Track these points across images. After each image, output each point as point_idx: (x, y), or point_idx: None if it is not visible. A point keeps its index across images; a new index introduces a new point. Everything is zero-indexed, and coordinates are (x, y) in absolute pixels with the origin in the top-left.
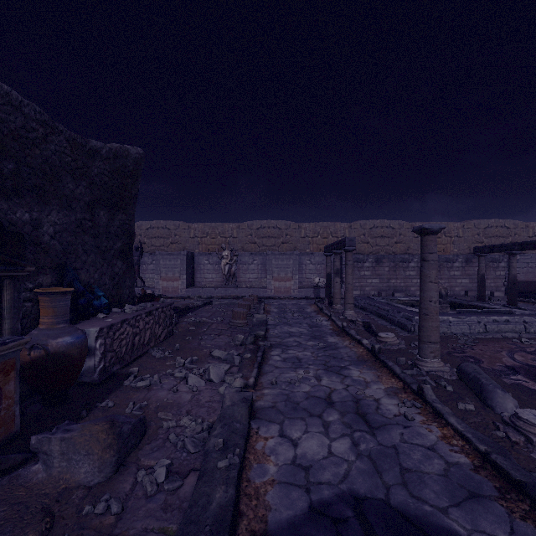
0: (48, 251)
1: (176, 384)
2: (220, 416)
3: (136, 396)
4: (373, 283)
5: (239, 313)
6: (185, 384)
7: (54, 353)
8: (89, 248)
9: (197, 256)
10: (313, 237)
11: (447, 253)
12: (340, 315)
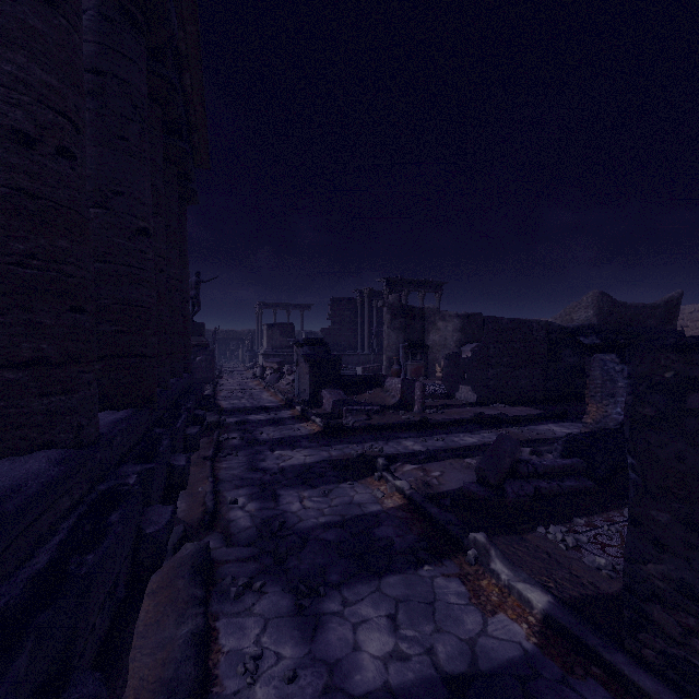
0: None
1: None
2: None
3: None
4: None
5: None
6: None
7: None
8: None
9: None
10: None
11: None
12: None
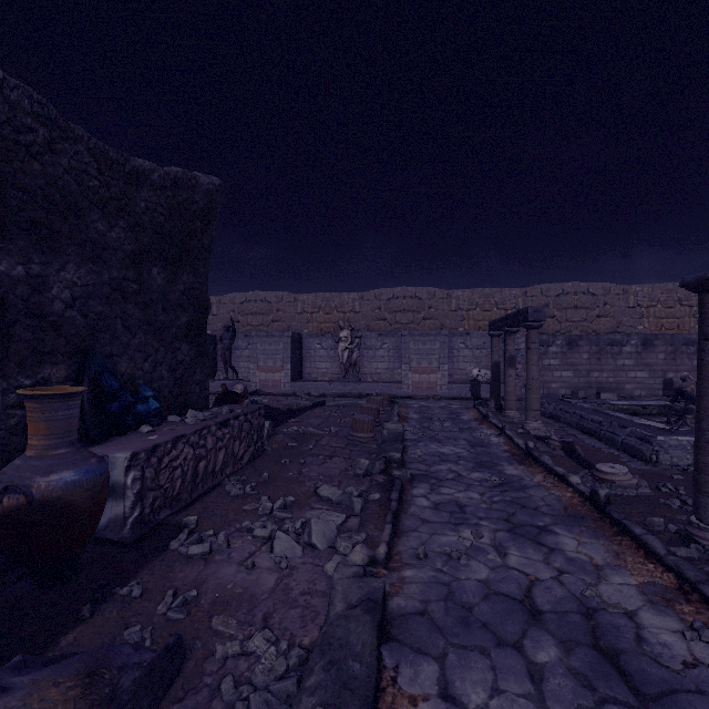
0: (62, 328)
1: (253, 552)
2: (322, 641)
3: (184, 575)
4: (563, 377)
5: (361, 422)
6: (269, 553)
7: (42, 500)
8: (134, 324)
9: (305, 338)
10: (469, 310)
11: (684, 331)
12: (517, 427)
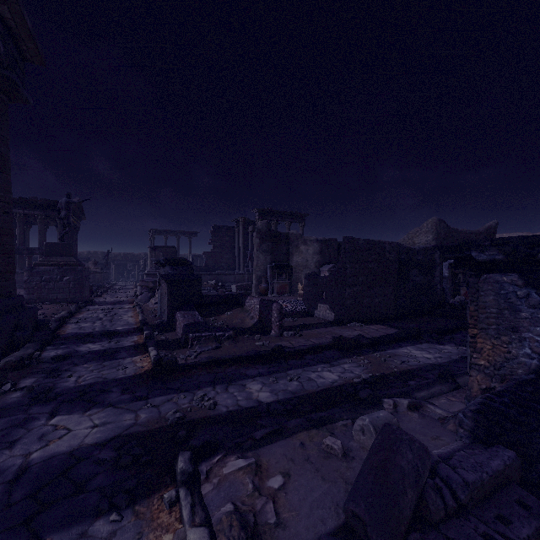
0: None
1: None
2: None
3: None
4: None
5: None
6: None
7: None
8: None
9: None
10: None
11: None
12: None
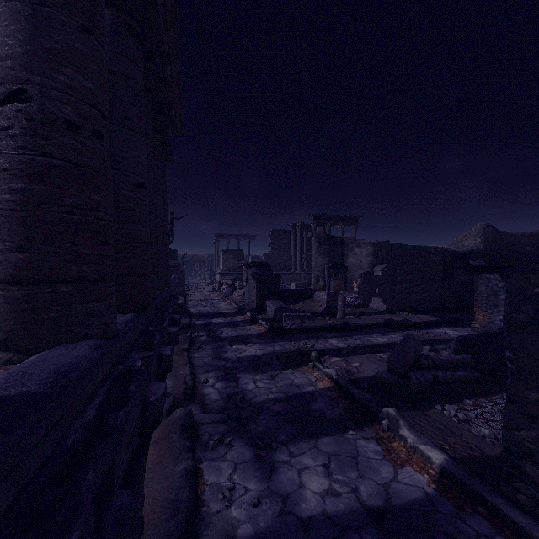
0: None
1: None
2: None
3: None
4: None
5: None
6: None
7: None
8: None
9: None
10: None
11: None
12: None
